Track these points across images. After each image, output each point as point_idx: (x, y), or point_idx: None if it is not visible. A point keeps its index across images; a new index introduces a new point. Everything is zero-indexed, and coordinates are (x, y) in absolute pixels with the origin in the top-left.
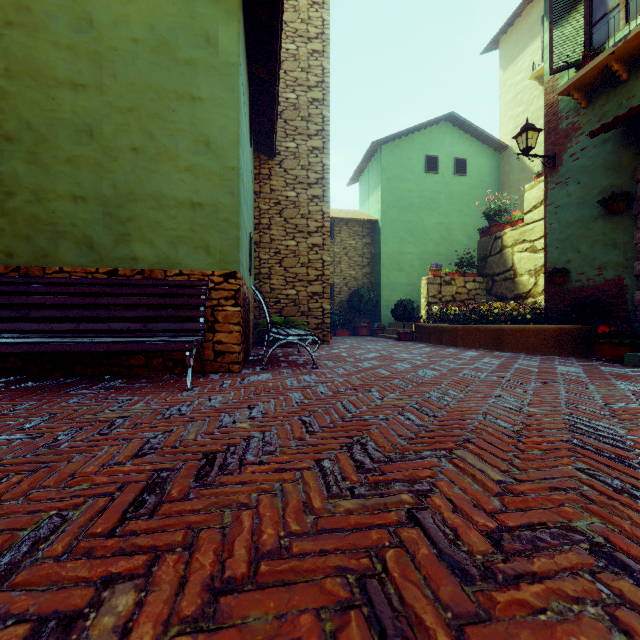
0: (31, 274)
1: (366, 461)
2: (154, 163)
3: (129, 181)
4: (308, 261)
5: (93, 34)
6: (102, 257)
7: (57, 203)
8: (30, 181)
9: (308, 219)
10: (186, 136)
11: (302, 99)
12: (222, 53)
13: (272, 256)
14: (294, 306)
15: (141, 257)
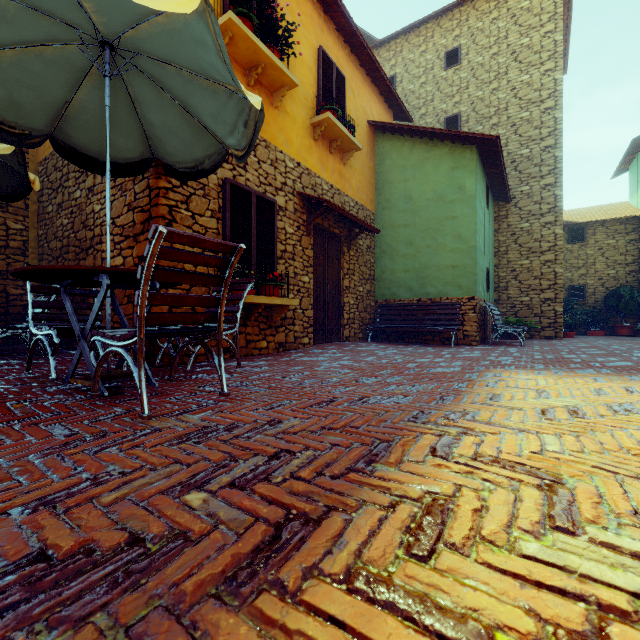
0: (390, 302)
1: (504, 358)
2: (436, 251)
3: (425, 261)
4: (540, 274)
5: (411, 203)
6: (415, 294)
7: (399, 274)
8: (390, 267)
9: (540, 242)
10: (450, 236)
11: (535, 150)
12: (467, 192)
13: (508, 273)
14: (527, 309)
15: (430, 293)
